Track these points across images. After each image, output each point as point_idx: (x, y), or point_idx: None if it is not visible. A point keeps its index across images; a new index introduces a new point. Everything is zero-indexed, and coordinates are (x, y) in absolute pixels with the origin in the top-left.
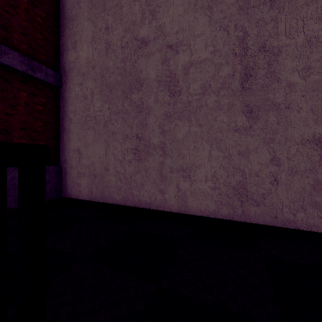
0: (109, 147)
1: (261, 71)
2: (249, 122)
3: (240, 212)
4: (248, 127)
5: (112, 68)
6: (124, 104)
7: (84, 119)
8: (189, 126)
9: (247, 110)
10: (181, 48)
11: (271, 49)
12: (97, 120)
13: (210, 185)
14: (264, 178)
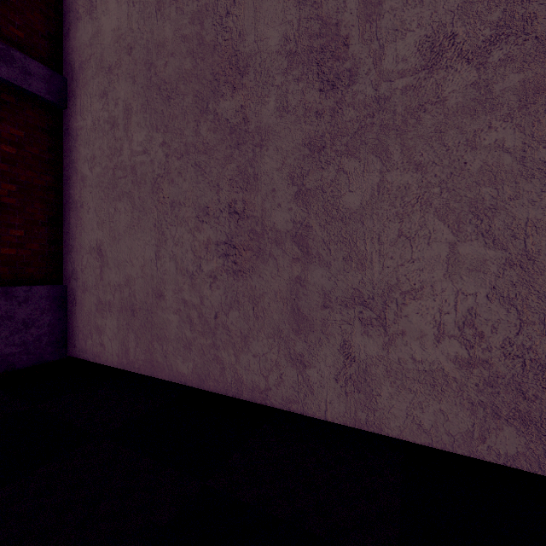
0: (164, 241)
1: None
2: None
3: None
4: None
5: (171, 42)
6: (199, 130)
7: (110, 175)
8: (383, 171)
9: None
10: None
11: None
12: (139, 175)
13: (453, 351)
14: None
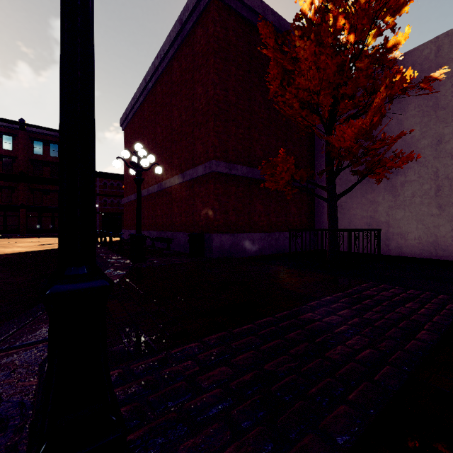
0: (351, 222)
1: (446, 188)
2: (439, 212)
3: (434, 254)
4: (439, 214)
5: (353, 180)
6: (362, 200)
7: None
8: (404, 212)
9: (438, 206)
10: (399, 173)
11: (451, 178)
12: (343, 207)
13: (417, 242)
14: (448, 238)
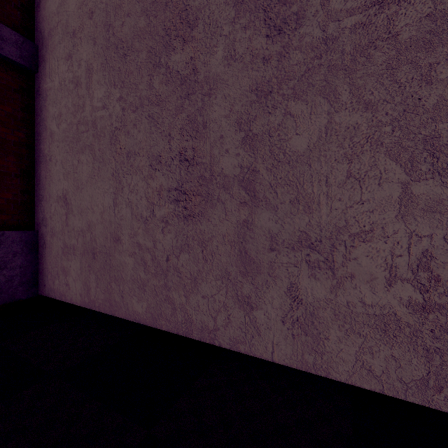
0: (121, 188)
1: None
2: None
3: None
4: None
5: (127, 3)
6: (152, 83)
7: (74, 130)
8: (330, 113)
9: None
10: None
11: None
12: (99, 129)
13: (406, 296)
14: None
